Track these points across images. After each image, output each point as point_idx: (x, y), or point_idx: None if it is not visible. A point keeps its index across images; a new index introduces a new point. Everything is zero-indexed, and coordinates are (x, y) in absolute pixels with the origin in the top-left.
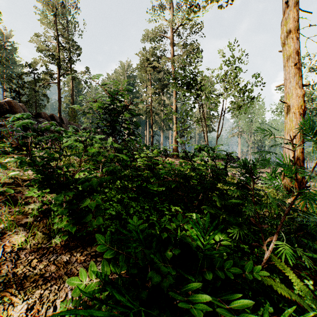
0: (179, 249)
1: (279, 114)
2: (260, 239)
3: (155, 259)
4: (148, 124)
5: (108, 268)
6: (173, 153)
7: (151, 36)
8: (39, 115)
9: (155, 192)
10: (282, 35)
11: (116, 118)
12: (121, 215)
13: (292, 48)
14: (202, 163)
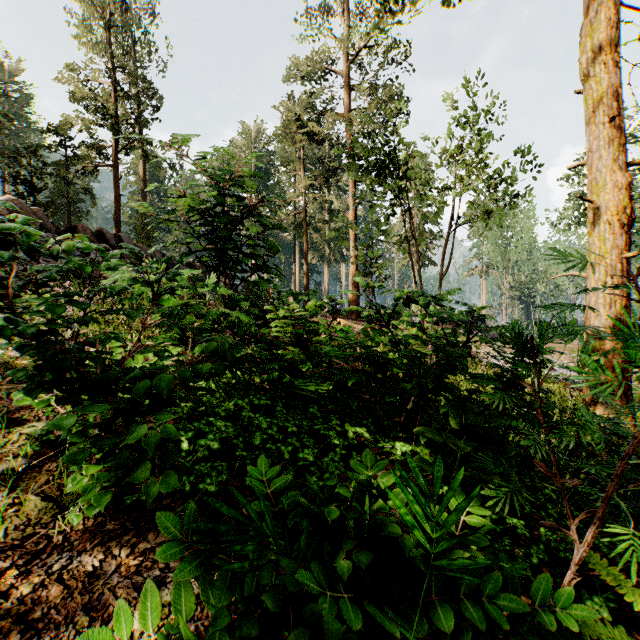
0: (369, 552)
1: (564, 230)
2: (547, 501)
3: (309, 581)
4: (298, 250)
5: (191, 597)
6: (350, 308)
7: (305, 71)
8: (73, 230)
9: (312, 395)
10: (583, 57)
11: (226, 233)
12: (235, 448)
13: (604, 85)
14: (414, 330)
